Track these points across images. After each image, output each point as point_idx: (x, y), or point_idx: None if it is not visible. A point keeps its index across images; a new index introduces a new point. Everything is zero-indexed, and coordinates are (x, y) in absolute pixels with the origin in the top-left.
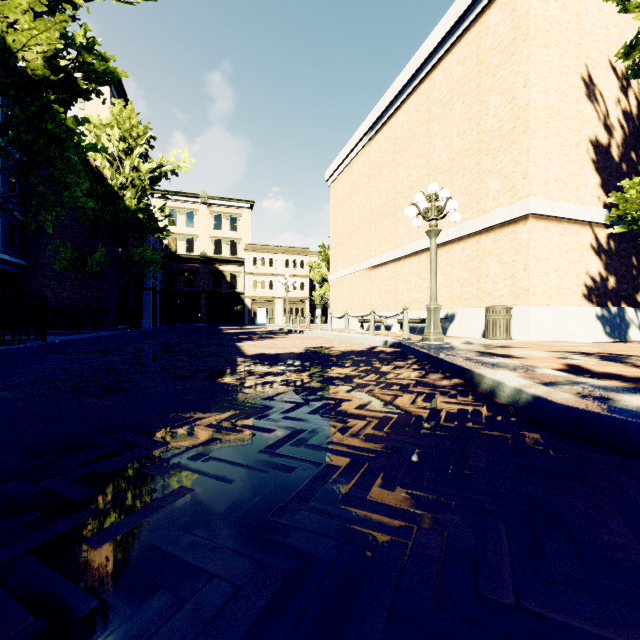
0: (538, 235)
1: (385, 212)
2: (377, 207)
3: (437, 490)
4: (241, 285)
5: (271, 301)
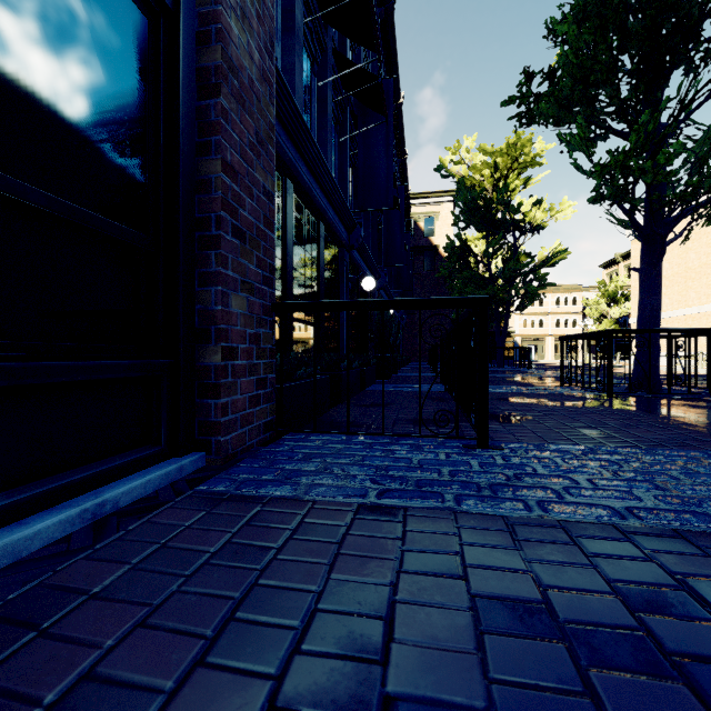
0: None
1: (705, 272)
2: (695, 266)
3: None
4: (511, 325)
5: (541, 339)
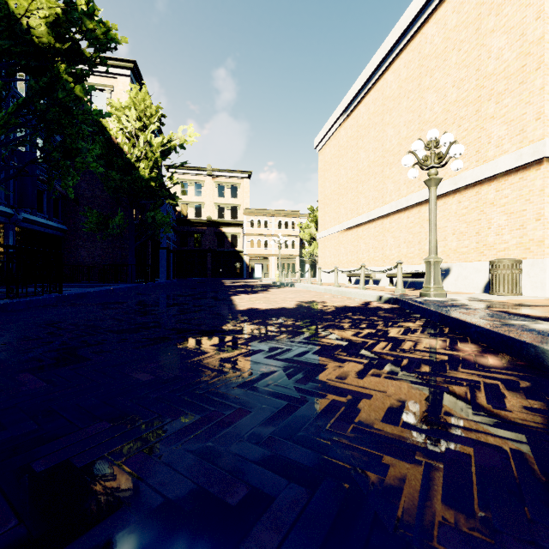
0: None
1: (373, 171)
2: (364, 167)
3: None
4: (240, 244)
5: (266, 258)
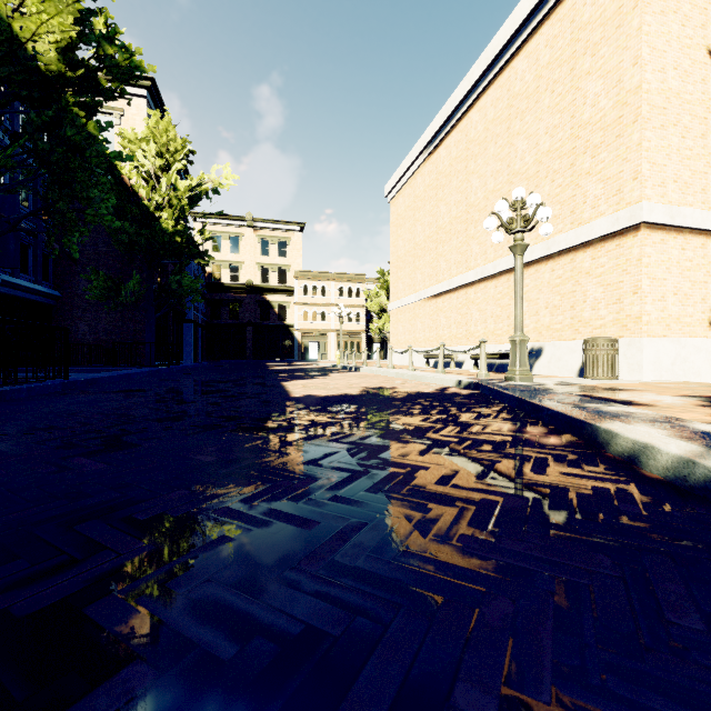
0: (652, 249)
1: (455, 229)
2: (445, 224)
3: (638, 702)
4: (290, 317)
5: (323, 334)
